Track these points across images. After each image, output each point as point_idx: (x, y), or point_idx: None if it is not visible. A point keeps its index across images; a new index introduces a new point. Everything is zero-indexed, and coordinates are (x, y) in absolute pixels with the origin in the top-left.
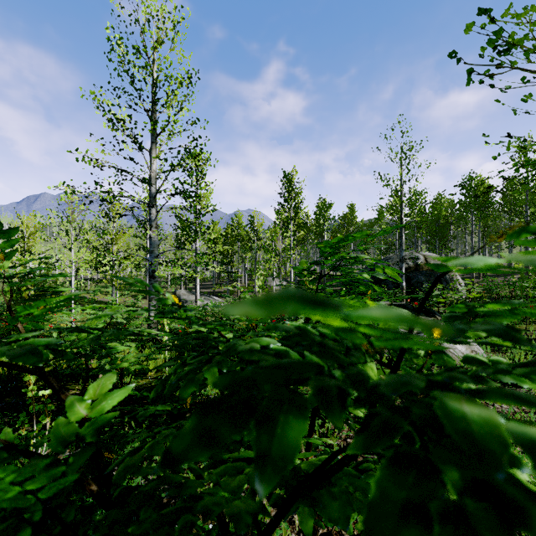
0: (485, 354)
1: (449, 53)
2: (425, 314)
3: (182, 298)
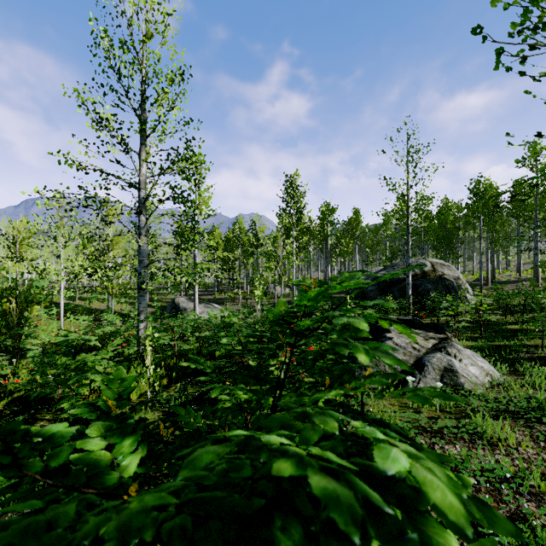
0: (501, 377)
1: (472, 28)
2: (434, 330)
3: (181, 306)
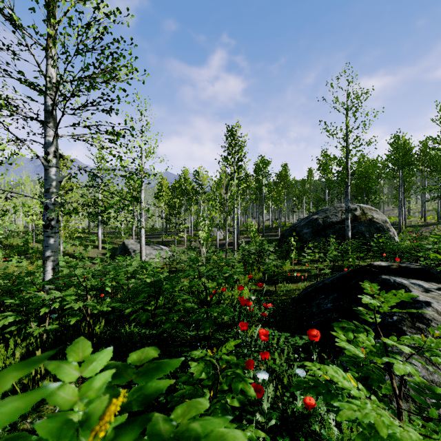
0: None
1: None
2: None
3: (130, 248)
